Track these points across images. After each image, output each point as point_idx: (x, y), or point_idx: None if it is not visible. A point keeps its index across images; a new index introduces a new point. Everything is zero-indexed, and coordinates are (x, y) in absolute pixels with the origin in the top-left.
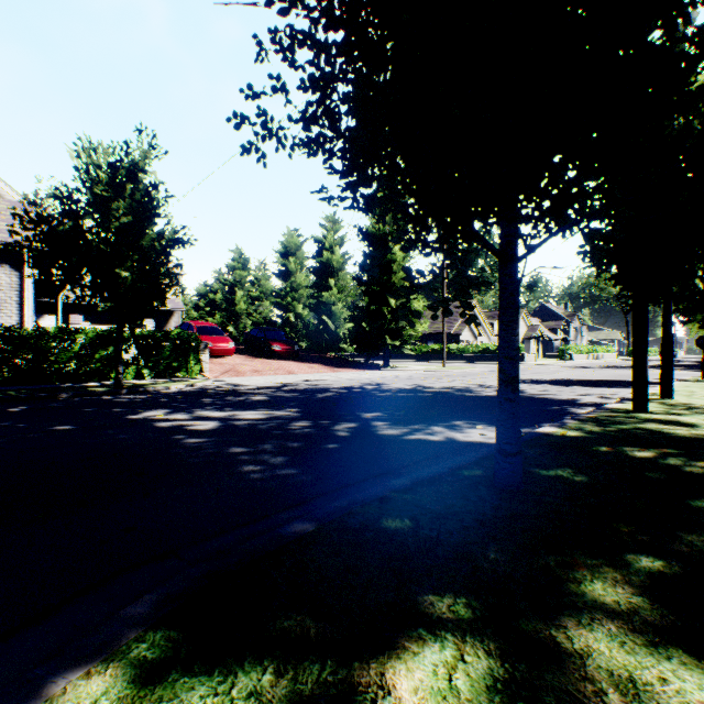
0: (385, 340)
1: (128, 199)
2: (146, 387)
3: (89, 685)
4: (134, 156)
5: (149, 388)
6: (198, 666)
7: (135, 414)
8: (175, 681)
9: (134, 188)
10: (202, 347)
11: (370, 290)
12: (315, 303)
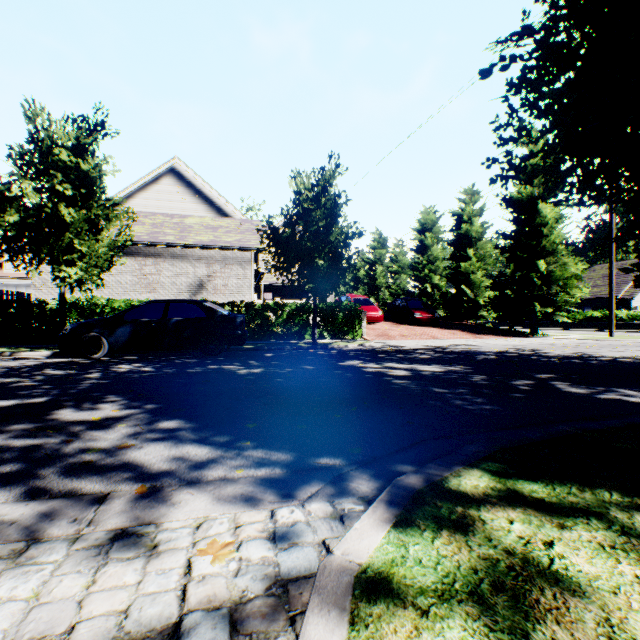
0: (532, 307)
1: (322, 208)
2: (332, 345)
3: (470, 472)
4: (326, 176)
5: (334, 346)
6: (524, 478)
7: (342, 362)
8: (516, 480)
9: (325, 199)
10: (362, 315)
11: (514, 257)
12: (452, 273)
